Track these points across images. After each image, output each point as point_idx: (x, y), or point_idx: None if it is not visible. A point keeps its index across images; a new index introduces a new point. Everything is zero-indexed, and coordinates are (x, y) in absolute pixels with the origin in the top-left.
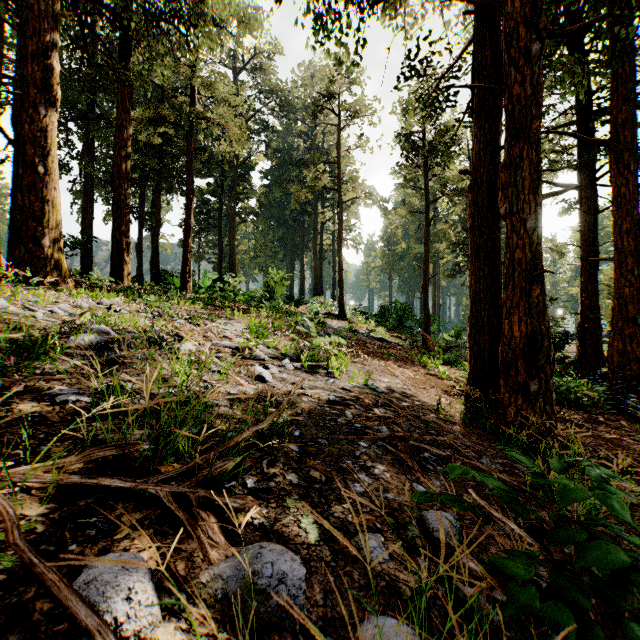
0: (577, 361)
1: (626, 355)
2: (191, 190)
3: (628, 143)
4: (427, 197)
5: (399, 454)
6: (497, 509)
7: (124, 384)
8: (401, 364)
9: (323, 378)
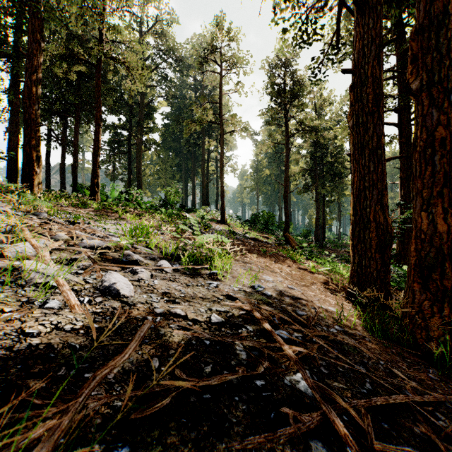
0: (397, 254)
1: None
2: (99, 116)
3: None
4: (287, 132)
5: None
6: None
7: None
8: (275, 260)
9: (205, 281)
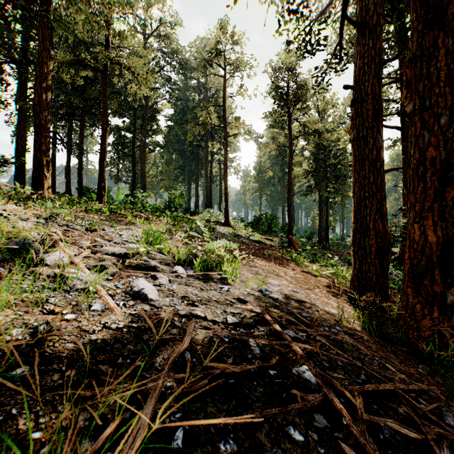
0: (400, 257)
1: None
2: (106, 121)
3: None
4: (290, 135)
5: None
6: None
7: None
8: (280, 263)
9: (217, 286)
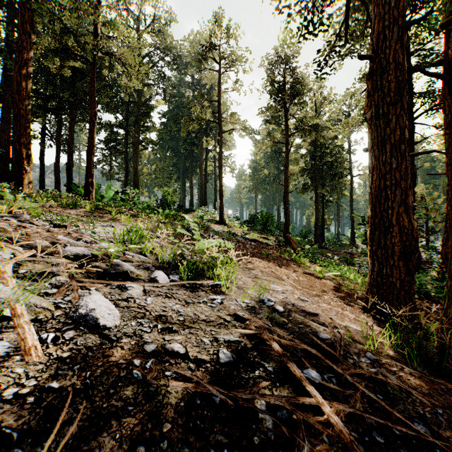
0: None
1: None
2: (94, 113)
3: None
4: (287, 131)
5: None
6: None
7: None
8: (279, 264)
9: (207, 296)
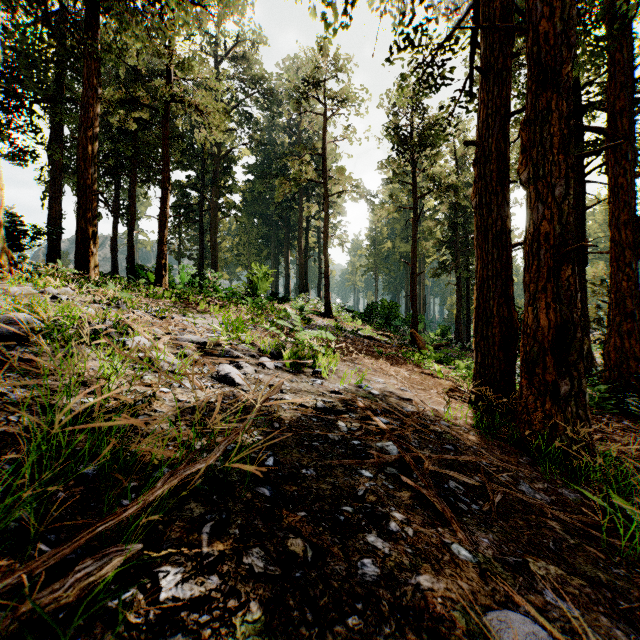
0: None
1: (624, 352)
2: (167, 178)
3: (625, 132)
4: (415, 192)
5: (420, 490)
6: (584, 584)
7: (7, 391)
8: (393, 362)
9: (309, 379)
